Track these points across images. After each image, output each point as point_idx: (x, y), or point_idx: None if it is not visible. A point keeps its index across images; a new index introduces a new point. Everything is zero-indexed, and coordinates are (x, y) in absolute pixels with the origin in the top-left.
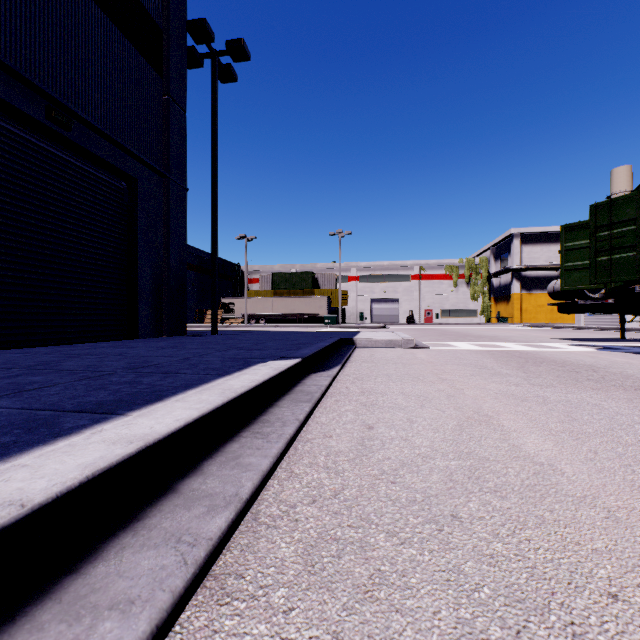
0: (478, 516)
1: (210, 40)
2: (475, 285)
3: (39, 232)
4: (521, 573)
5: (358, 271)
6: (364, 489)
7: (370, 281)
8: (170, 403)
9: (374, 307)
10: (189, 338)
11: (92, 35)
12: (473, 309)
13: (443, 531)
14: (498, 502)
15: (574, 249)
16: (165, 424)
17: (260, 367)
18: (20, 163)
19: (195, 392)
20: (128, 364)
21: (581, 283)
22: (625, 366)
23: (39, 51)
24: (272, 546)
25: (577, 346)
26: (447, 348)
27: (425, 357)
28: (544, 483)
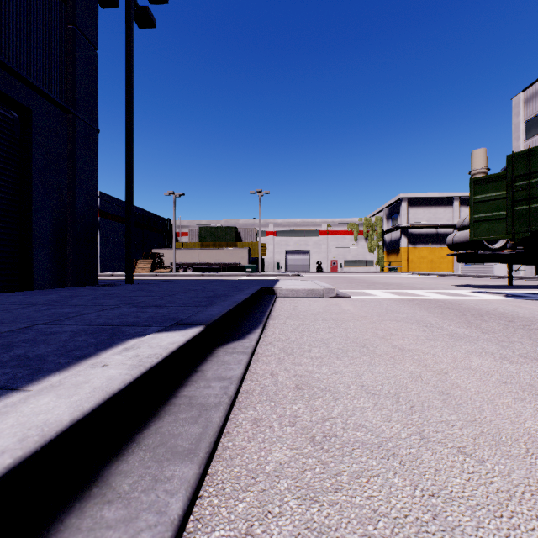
0: None
1: None
2: (372, 240)
3: None
4: None
5: (275, 227)
6: None
7: (285, 235)
8: None
9: (289, 258)
10: (94, 289)
11: None
12: (370, 260)
13: None
14: None
15: (483, 201)
16: None
17: (114, 356)
18: None
19: None
20: None
21: (490, 234)
22: None
23: None
24: None
25: (483, 293)
26: (367, 297)
27: (353, 309)
28: None
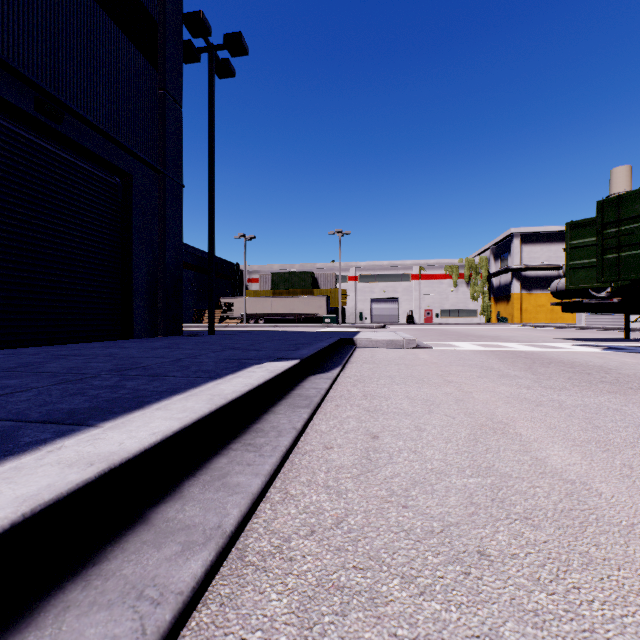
0: (510, 553)
1: (207, 33)
2: (475, 285)
3: (28, 228)
4: (578, 639)
5: (358, 271)
6: (371, 515)
7: (370, 281)
8: (150, 412)
9: (374, 307)
10: (185, 338)
11: (84, 25)
12: (473, 309)
13: (470, 575)
14: (531, 533)
15: (579, 247)
16: (138, 439)
17: (255, 369)
18: (8, 156)
19: (180, 398)
20: (115, 366)
21: (587, 282)
22: (637, 367)
23: (28, 40)
24: (260, 598)
25: (582, 346)
26: (450, 348)
27: (428, 358)
28: (581, 507)
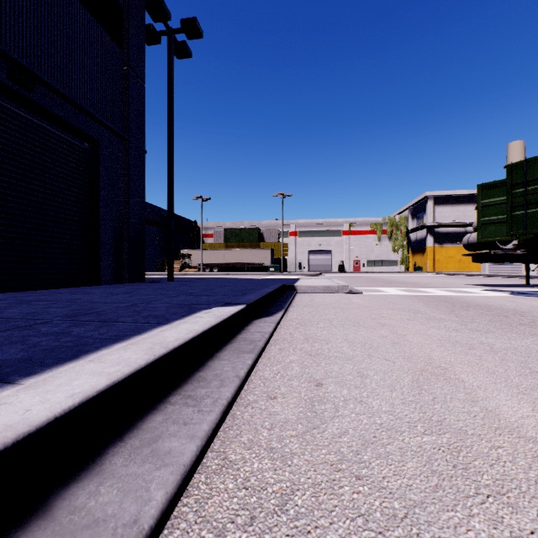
0: None
1: (166, 18)
2: (396, 239)
3: (2, 186)
4: None
5: (297, 227)
6: (321, 491)
7: (307, 236)
8: (80, 365)
9: (311, 258)
10: (146, 284)
11: (55, 6)
12: (394, 260)
13: None
14: (512, 518)
15: (490, 205)
16: (50, 404)
17: (203, 314)
18: None
19: (119, 347)
20: (71, 311)
21: (496, 235)
22: None
23: (1, 15)
24: None
25: (492, 291)
26: (378, 293)
27: (360, 302)
28: None
